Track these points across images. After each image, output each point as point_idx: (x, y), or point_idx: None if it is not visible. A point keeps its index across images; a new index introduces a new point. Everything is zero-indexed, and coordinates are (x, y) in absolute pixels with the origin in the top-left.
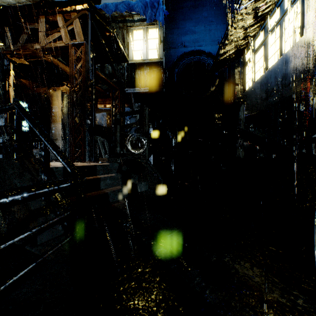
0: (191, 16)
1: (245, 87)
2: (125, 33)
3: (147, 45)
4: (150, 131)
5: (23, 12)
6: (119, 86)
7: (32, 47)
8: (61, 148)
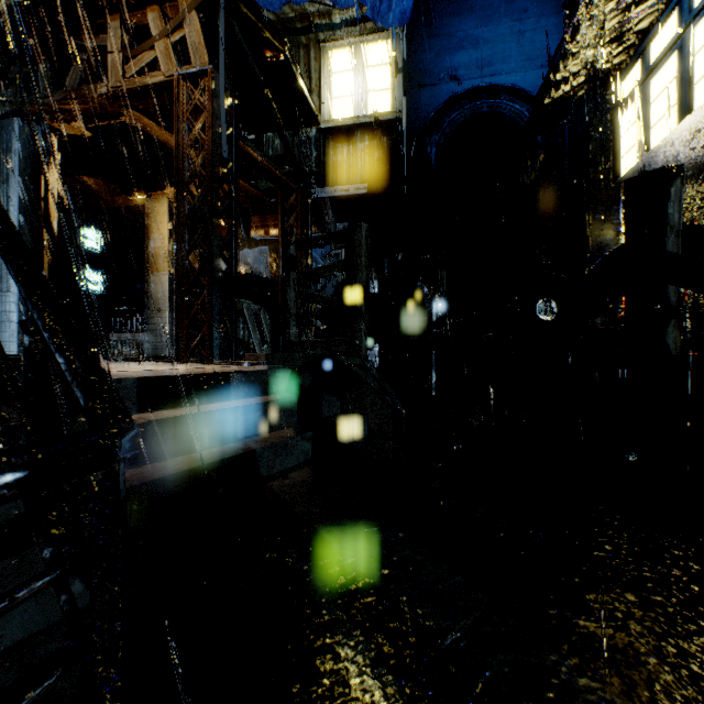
0: (472, 2)
1: (619, 169)
2: (312, 59)
3: (364, 83)
4: (372, 287)
5: (72, 8)
6: (297, 182)
7: (93, 92)
8: (169, 331)
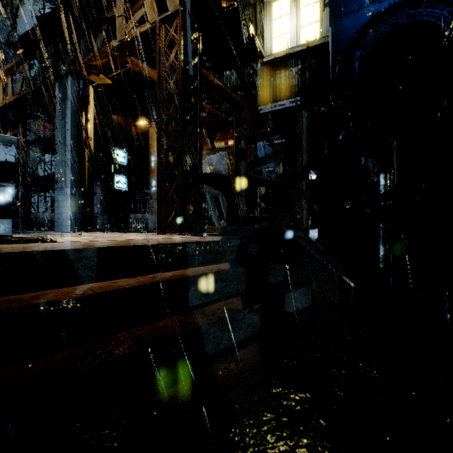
0: None
1: None
2: (257, 13)
3: (297, 21)
4: None
5: None
6: (247, 101)
7: (108, 48)
8: None
